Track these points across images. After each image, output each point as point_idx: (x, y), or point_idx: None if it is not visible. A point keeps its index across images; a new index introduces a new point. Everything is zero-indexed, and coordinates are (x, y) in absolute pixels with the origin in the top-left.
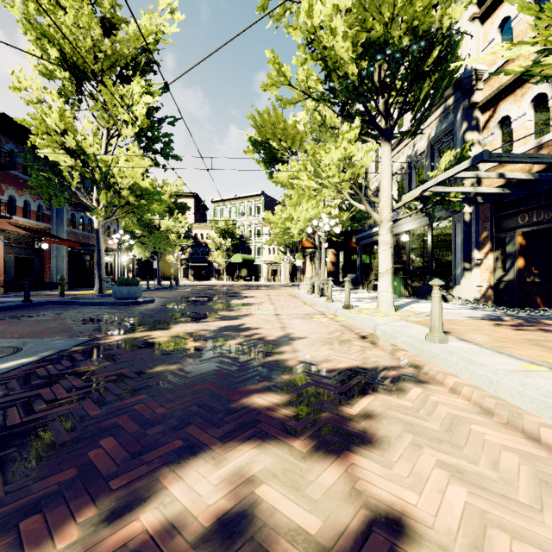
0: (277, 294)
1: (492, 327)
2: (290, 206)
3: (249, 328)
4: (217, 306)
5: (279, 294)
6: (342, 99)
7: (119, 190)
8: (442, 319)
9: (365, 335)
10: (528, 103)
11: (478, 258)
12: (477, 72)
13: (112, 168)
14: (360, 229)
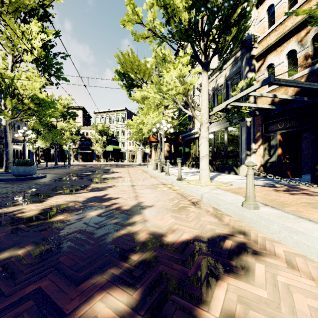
0: (134, 170)
1: (274, 192)
2: (142, 115)
3: (110, 198)
4: (91, 180)
5: (135, 170)
6: (177, 39)
7: (22, 98)
8: (241, 187)
9: (195, 202)
10: (284, 55)
11: (254, 148)
12: (254, 36)
13: (15, 82)
14: (184, 131)
